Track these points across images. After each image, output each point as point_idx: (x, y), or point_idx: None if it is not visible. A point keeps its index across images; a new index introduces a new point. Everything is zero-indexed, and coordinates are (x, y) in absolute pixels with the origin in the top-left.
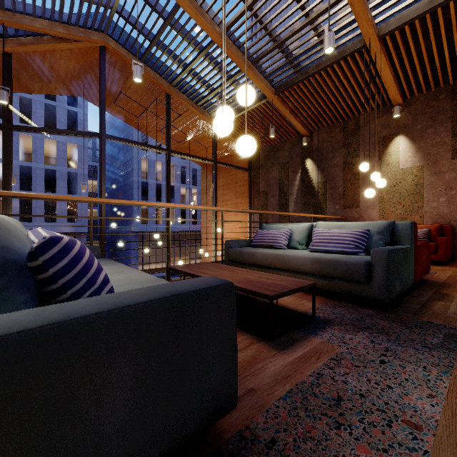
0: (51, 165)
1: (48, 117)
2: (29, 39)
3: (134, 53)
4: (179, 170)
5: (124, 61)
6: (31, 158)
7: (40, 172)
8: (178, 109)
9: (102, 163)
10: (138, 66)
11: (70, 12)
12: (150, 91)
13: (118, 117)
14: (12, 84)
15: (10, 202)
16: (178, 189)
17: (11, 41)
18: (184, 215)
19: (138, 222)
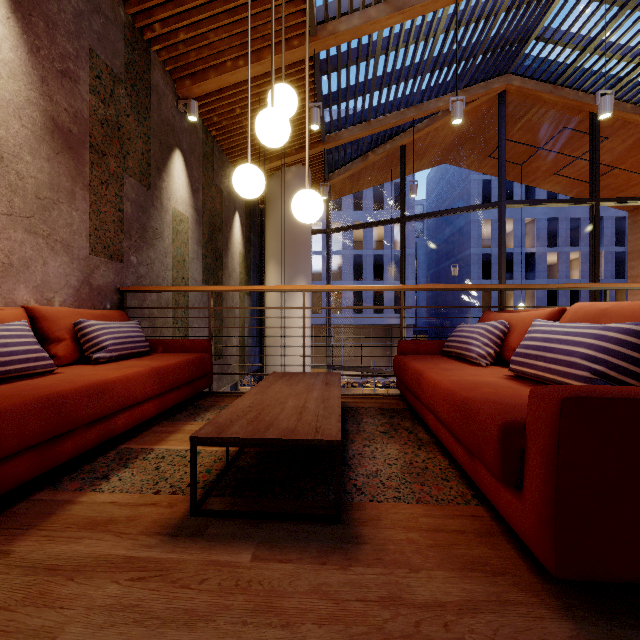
0: (374, 249)
1: (373, 197)
2: (424, 123)
3: (544, 79)
4: (544, 225)
5: (524, 97)
6: (358, 245)
7: (369, 259)
8: (605, 130)
9: (501, 238)
10: (608, 96)
11: (476, 72)
12: (555, 122)
13: (488, 173)
14: (391, 175)
15: (404, 294)
16: (543, 257)
17: (409, 132)
18: (549, 298)
19: (476, 311)
